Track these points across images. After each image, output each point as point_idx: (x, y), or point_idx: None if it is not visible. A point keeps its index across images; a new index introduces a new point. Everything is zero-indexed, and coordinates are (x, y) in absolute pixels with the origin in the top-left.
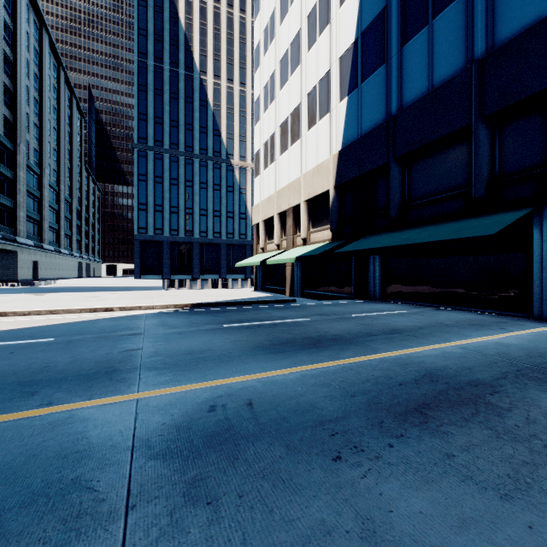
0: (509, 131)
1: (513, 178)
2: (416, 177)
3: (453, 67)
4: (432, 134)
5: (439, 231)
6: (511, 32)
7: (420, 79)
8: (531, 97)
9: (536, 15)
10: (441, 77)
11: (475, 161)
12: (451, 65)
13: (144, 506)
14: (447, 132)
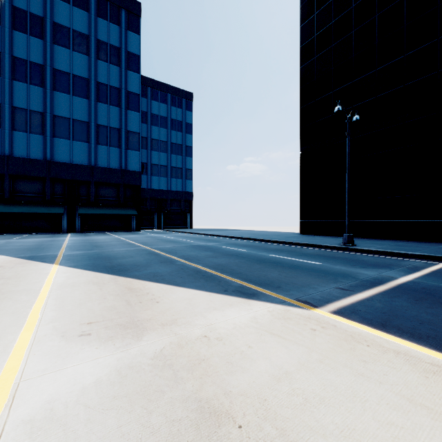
0: (56, 183)
1: (58, 197)
2: (18, 184)
3: (39, 156)
4: (31, 174)
5: (41, 209)
6: (58, 159)
7: (23, 150)
8: (63, 179)
9: (64, 160)
10: (34, 156)
11: (48, 189)
12: (38, 155)
13: (91, 238)
14: (37, 176)
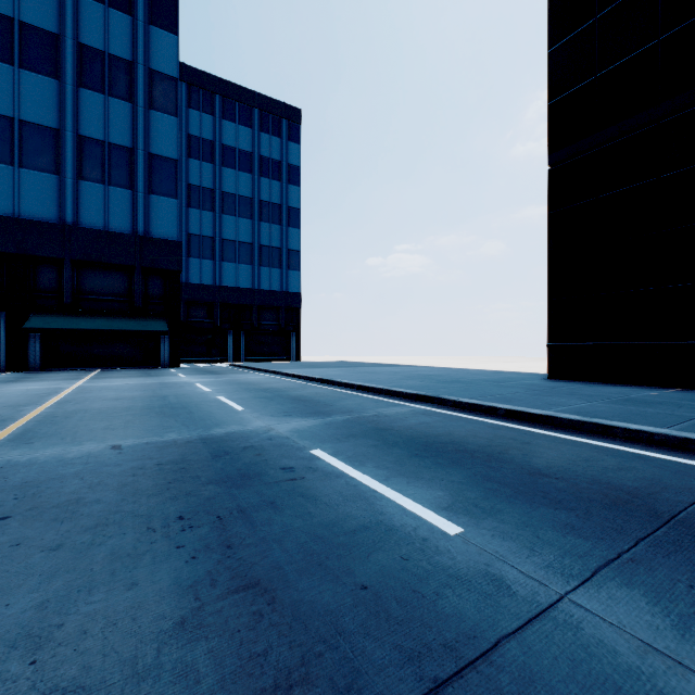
0: None
1: None
2: None
3: None
4: None
5: None
6: None
7: None
8: None
9: None
10: None
11: None
12: None
13: None
14: None
